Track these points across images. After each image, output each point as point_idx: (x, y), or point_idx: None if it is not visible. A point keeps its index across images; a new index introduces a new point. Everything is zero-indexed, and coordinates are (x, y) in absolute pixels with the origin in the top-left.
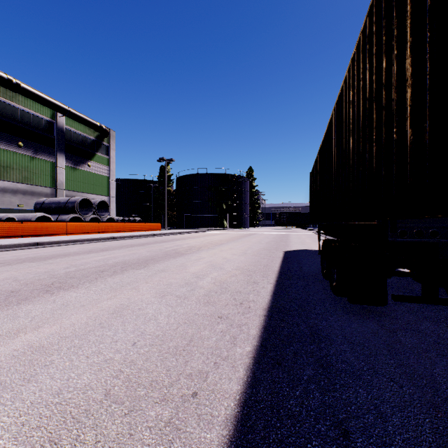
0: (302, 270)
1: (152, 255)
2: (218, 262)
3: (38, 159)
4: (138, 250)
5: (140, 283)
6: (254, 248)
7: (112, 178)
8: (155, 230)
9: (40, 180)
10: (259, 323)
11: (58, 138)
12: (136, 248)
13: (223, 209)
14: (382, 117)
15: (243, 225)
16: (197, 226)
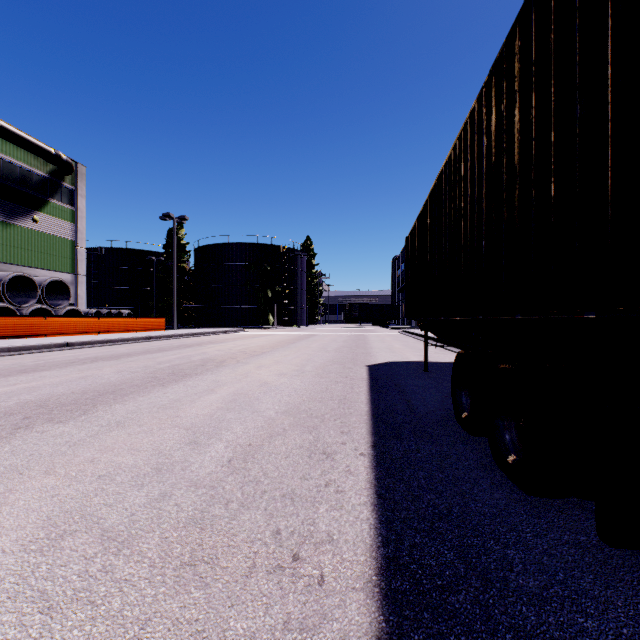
0: (413, 409)
1: (121, 381)
2: (250, 395)
3: None
4: (100, 370)
5: (27, 475)
6: (317, 361)
7: (80, 243)
8: (156, 330)
9: None
10: None
11: None
12: (98, 366)
13: (268, 298)
14: None
15: (299, 322)
16: (227, 323)
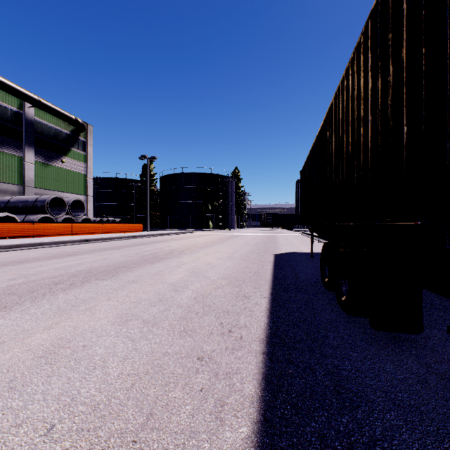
0: (298, 278)
1: (126, 261)
2: (202, 269)
3: (3, 153)
4: (112, 255)
5: (99, 300)
6: (241, 251)
7: (89, 175)
8: (136, 231)
9: (6, 177)
10: (257, 369)
11: (27, 130)
12: (109, 252)
13: (209, 210)
14: (447, 61)
15: (229, 226)
16: (181, 227)
